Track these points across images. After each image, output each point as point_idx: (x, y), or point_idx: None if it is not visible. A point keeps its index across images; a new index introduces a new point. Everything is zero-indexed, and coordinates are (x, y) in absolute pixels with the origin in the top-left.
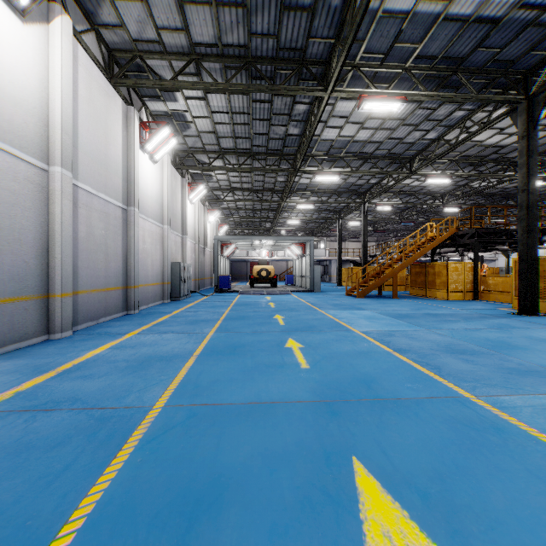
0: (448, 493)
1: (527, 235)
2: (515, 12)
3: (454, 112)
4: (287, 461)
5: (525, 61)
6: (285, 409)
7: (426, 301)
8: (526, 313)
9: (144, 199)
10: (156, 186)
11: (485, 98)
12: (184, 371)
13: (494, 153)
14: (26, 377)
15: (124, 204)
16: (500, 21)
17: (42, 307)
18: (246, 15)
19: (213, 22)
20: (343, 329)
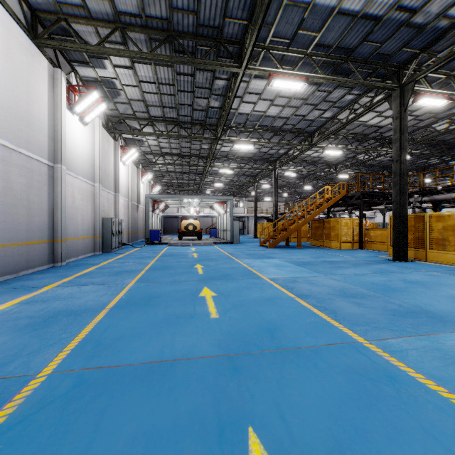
0: None
1: (400, 197)
2: (393, 13)
3: (345, 95)
4: (174, 442)
5: (399, 56)
6: (186, 367)
7: (324, 250)
8: (400, 259)
9: (73, 157)
10: (87, 146)
11: (369, 84)
12: (90, 327)
13: (374, 132)
14: None
15: (51, 161)
16: (381, 19)
17: None
18: None
19: None
20: (254, 277)
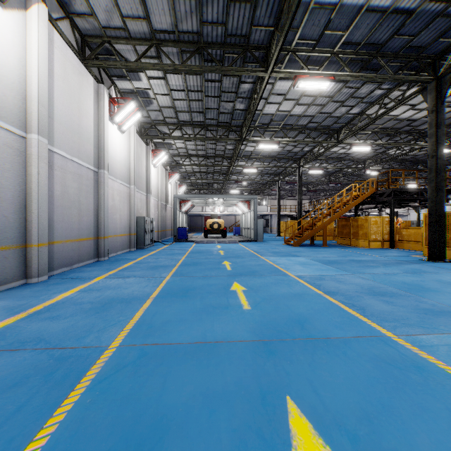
0: (376, 434)
1: (436, 194)
2: (427, 4)
3: (374, 90)
4: (226, 402)
5: (434, 47)
6: (227, 348)
7: (351, 249)
8: (435, 259)
9: (113, 163)
10: (124, 152)
11: (400, 78)
12: (141, 312)
13: (407, 125)
14: (0, 318)
15: (96, 167)
16: (414, 12)
17: (20, 255)
18: (199, 6)
19: (170, 12)
20: (281, 274)
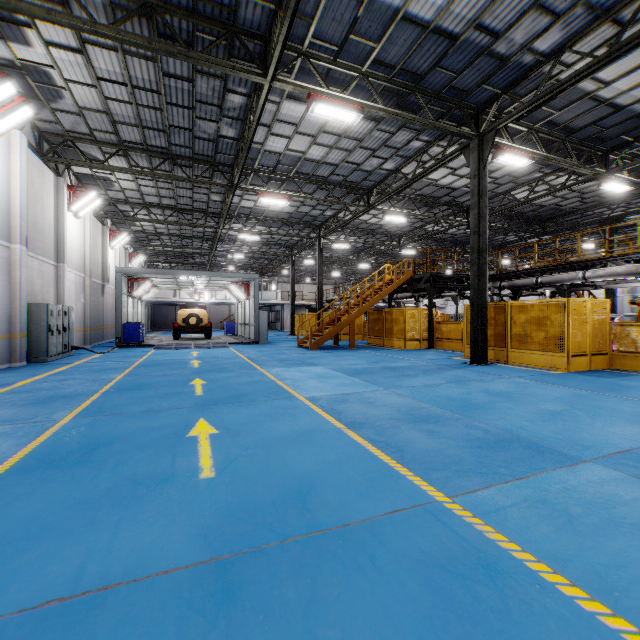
0: None
1: (479, 280)
2: (472, 32)
3: (412, 141)
4: None
5: (477, 95)
6: (124, 604)
7: (384, 352)
8: (478, 362)
9: None
10: None
11: (442, 127)
12: None
13: (447, 195)
14: None
15: None
16: (458, 39)
17: None
18: None
19: None
20: (284, 396)
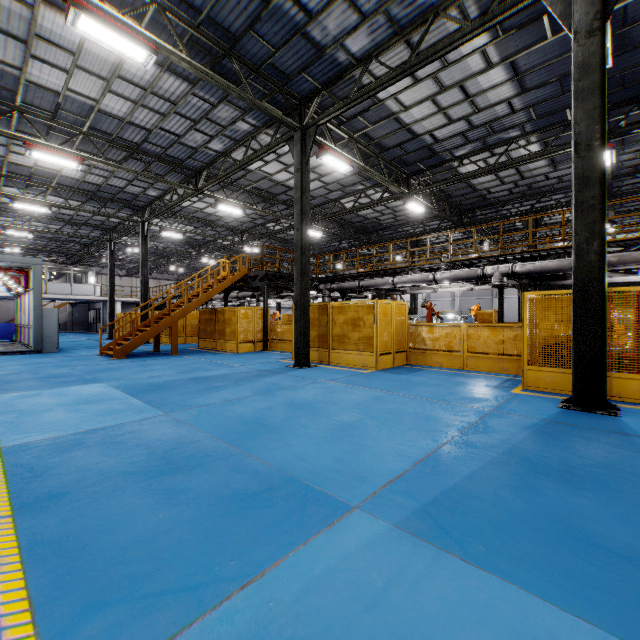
0: None
1: (302, 279)
2: None
3: (237, 120)
4: None
5: (299, 84)
6: None
7: (211, 357)
8: (301, 365)
9: None
10: None
11: (262, 107)
12: None
13: (284, 193)
14: None
15: None
16: (270, 2)
17: None
18: None
19: None
20: None
